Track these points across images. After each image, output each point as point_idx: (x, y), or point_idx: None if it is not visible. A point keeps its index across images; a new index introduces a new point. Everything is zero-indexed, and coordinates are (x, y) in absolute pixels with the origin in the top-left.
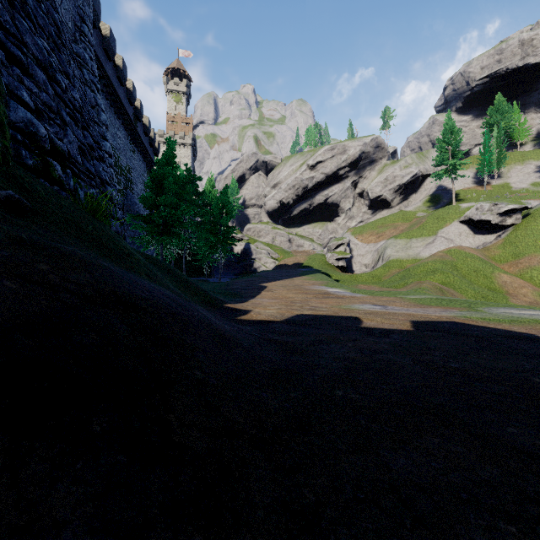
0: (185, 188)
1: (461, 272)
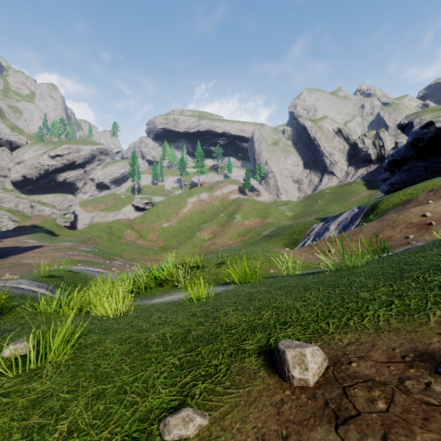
0: None
1: (113, 230)
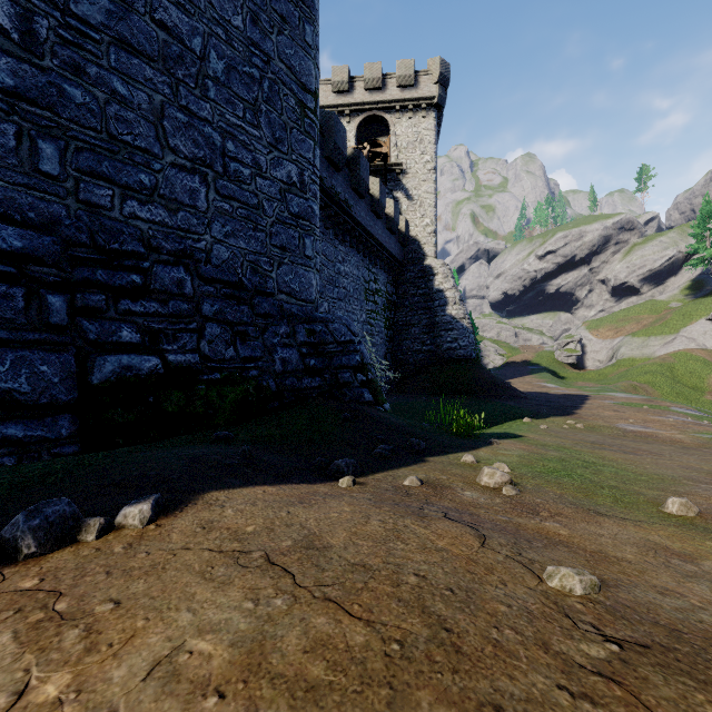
0: None
1: (676, 373)
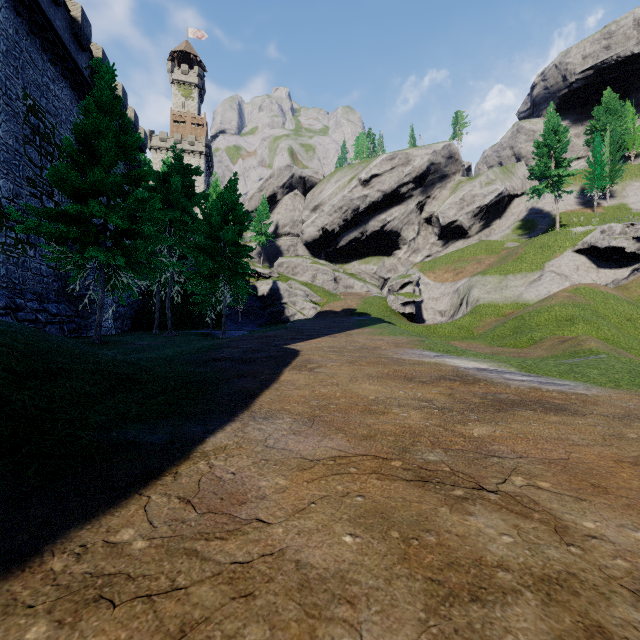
0: (170, 185)
1: (610, 320)
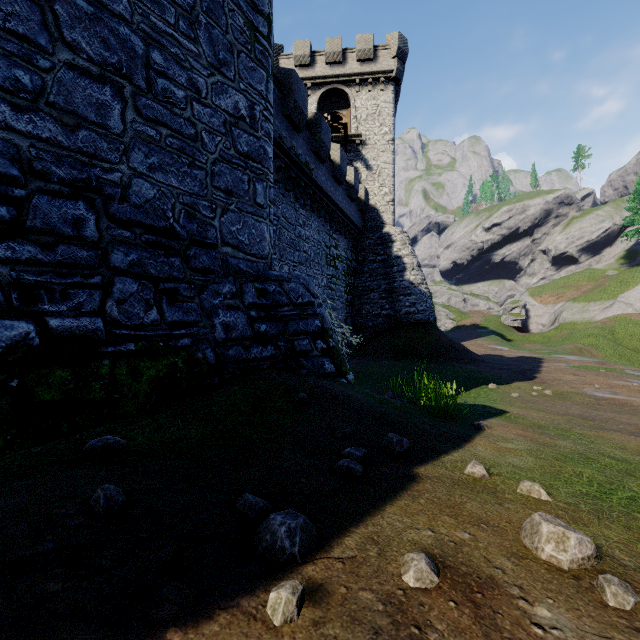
0: None
1: (617, 336)
